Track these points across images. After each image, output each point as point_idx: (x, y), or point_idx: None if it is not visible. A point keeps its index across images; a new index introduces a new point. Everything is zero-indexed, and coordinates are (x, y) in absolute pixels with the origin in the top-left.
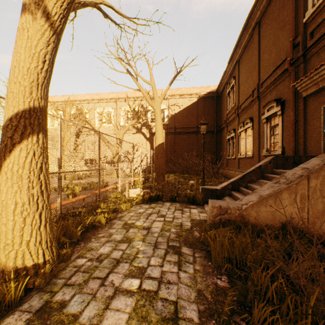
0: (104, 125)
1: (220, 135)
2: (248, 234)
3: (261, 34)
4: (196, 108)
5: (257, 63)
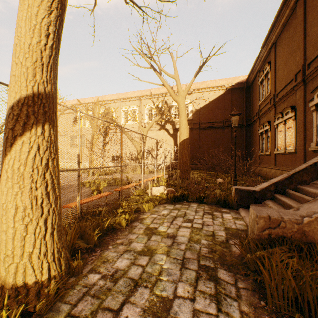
0: (130, 123)
1: (251, 129)
2: (314, 260)
3: (307, 5)
4: (223, 101)
5: (301, 41)
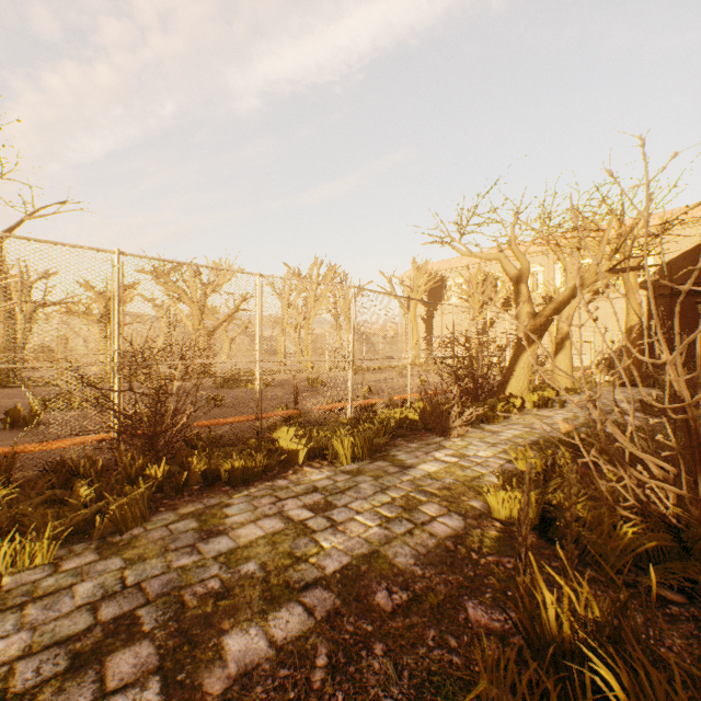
0: None
1: None
2: None
3: None
4: None
5: None
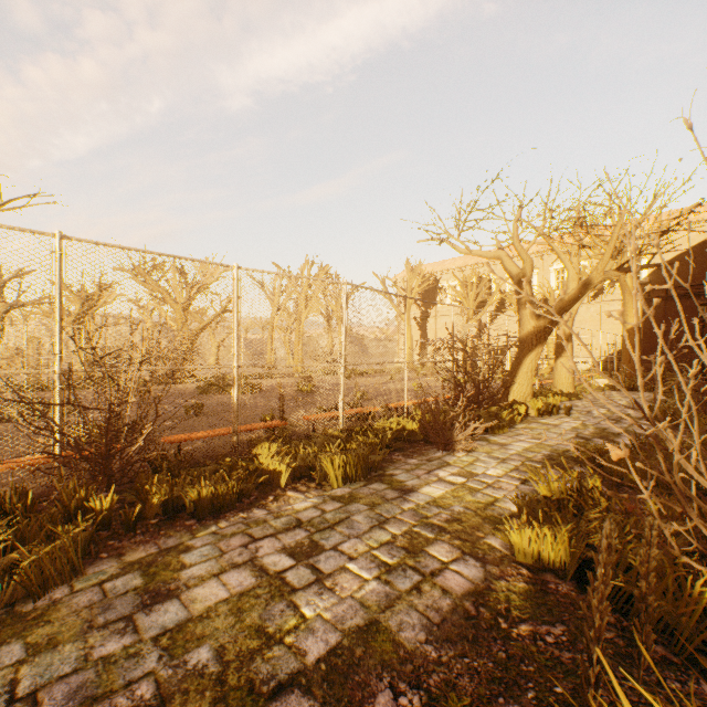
0: None
1: None
2: None
3: None
4: None
5: None
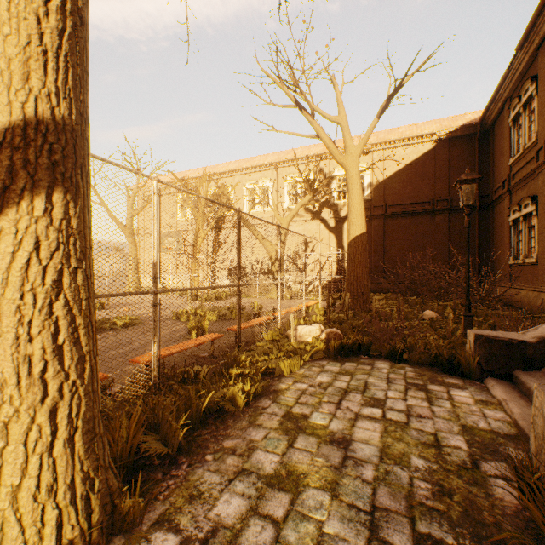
0: (258, 210)
1: (490, 214)
2: None
3: None
4: (432, 163)
5: None
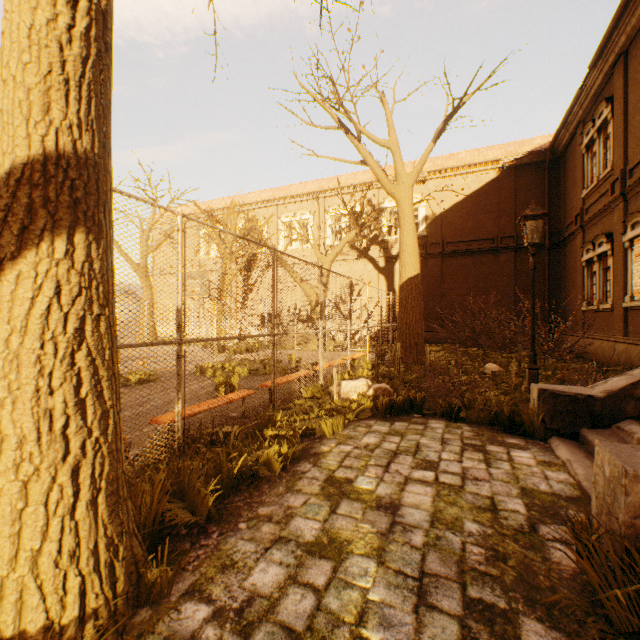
0: (295, 247)
1: (561, 253)
2: None
3: None
4: (496, 194)
5: None
